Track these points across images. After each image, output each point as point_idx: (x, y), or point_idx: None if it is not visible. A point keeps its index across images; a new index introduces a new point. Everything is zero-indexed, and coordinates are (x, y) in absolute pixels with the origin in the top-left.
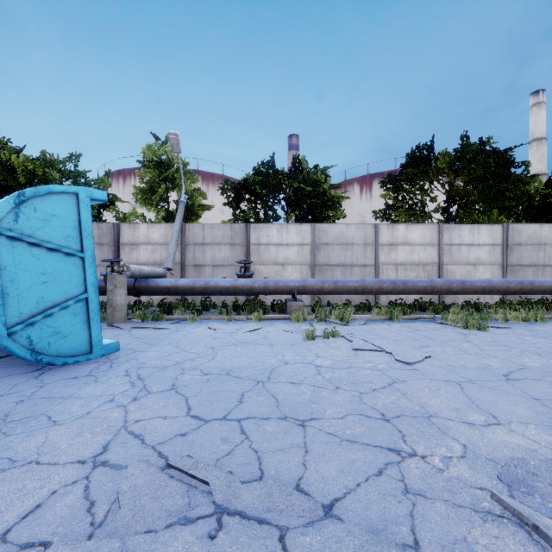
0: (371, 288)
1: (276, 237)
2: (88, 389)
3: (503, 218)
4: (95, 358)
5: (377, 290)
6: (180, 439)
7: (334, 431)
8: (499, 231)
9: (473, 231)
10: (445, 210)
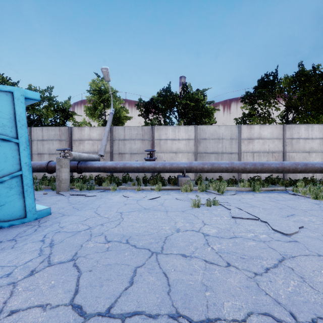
0: (238, 168)
1: (171, 135)
2: None
3: None
4: (29, 221)
5: (242, 169)
6: None
7: None
8: None
9: (307, 129)
10: (284, 116)
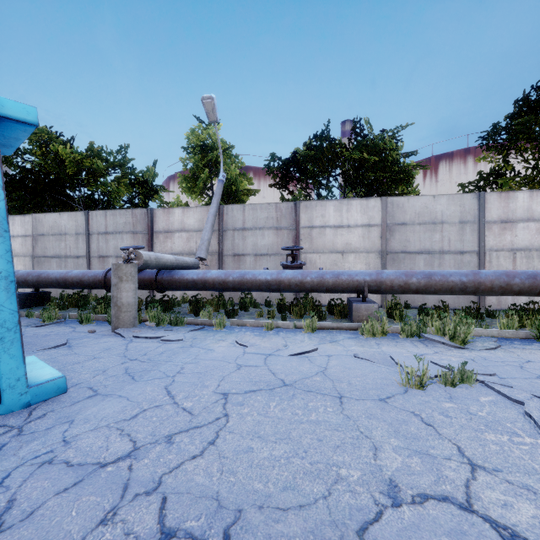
0: (490, 285)
1: (333, 217)
2: None
3: None
4: (8, 412)
5: (501, 288)
6: None
7: None
8: None
9: None
10: None
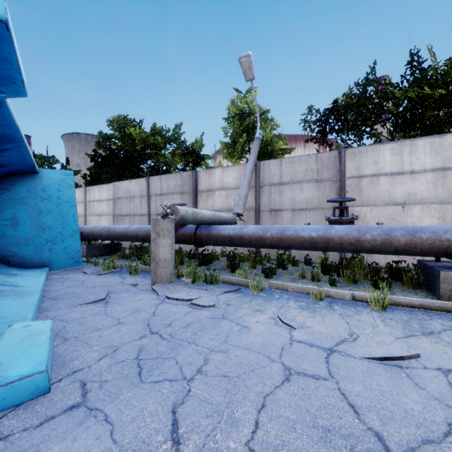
0: None
1: (390, 163)
2: None
3: None
4: None
5: None
6: None
7: None
8: None
9: None
10: None
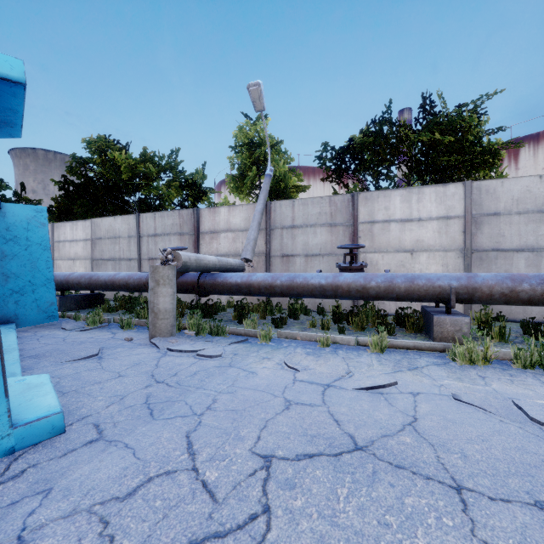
0: None
1: (400, 209)
2: None
3: None
4: None
5: None
6: None
7: None
8: None
9: None
10: None
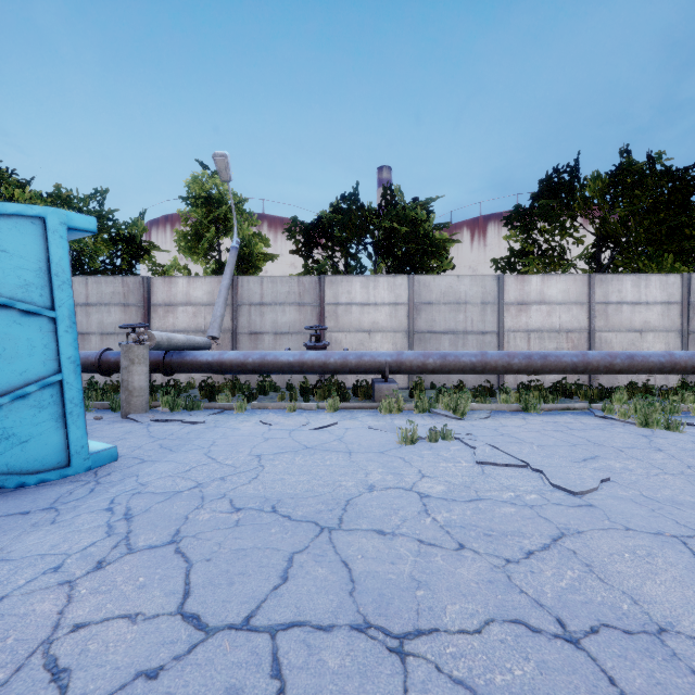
0: (495, 365)
1: (360, 294)
2: (31, 539)
3: (681, 266)
4: (75, 474)
5: (504, 367)
6: (141, 690)
7: (467, 676)
8: (677, 284)
9: (638, 284)
10: (593, 256)
